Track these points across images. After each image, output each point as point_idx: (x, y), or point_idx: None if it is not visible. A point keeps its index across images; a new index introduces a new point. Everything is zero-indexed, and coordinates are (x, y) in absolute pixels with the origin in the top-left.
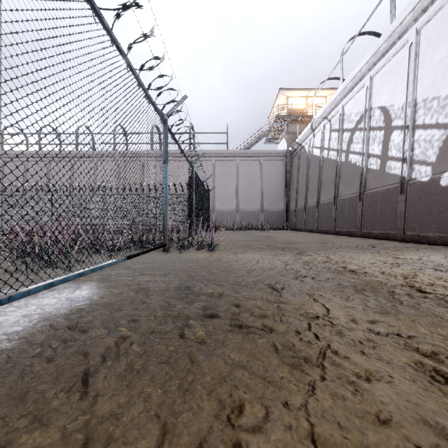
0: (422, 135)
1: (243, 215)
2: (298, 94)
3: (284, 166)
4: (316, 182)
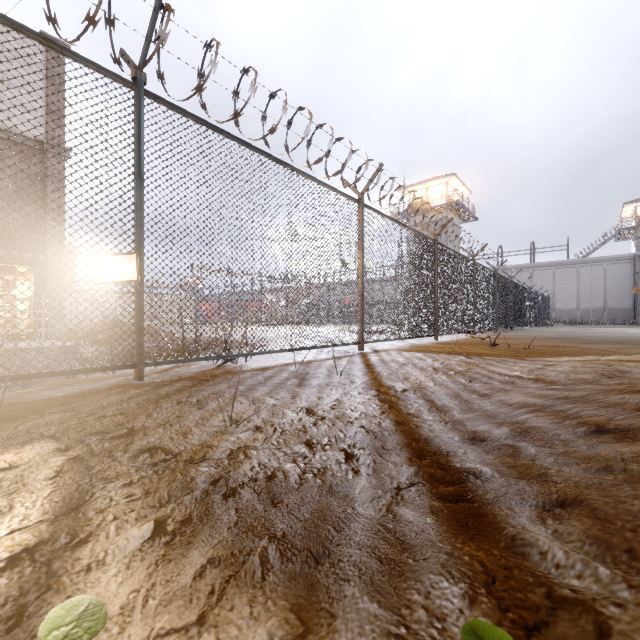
0: None
1: (584, 313)
2: None
3: (632, 268)
4: None
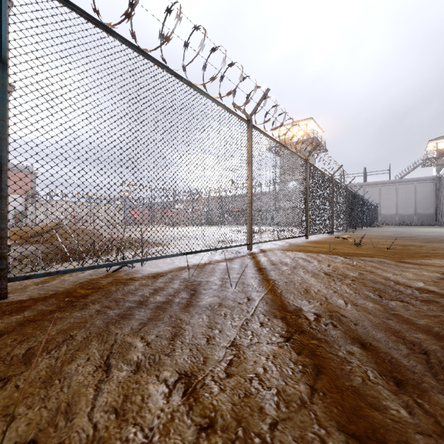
0: None
1: (401, 217)
2: None
3: (434, 186)
4: None
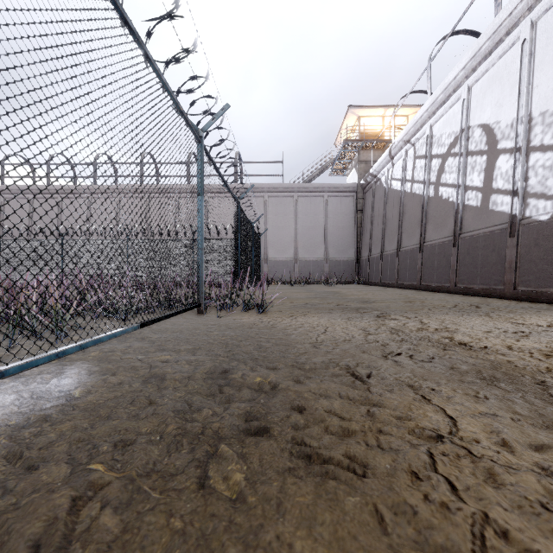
0: (540, 160)
1: (303, 266)
2: (372, 112)
3: (354, 204)
4: (395, 223)
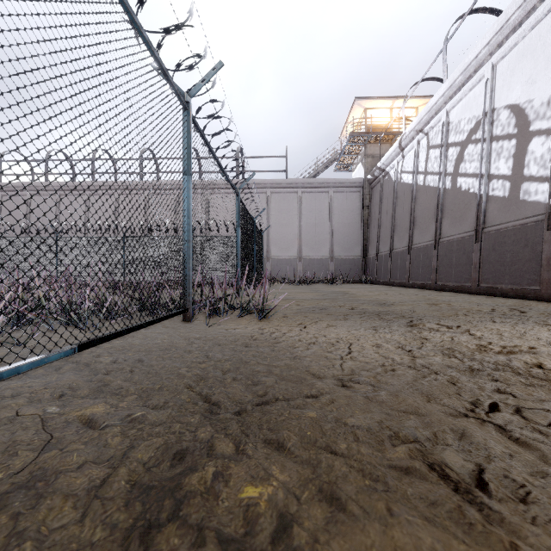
0: None
1: (307, 264)
2: (380, 104)
3: (361, 200)
4: (406, 219)
